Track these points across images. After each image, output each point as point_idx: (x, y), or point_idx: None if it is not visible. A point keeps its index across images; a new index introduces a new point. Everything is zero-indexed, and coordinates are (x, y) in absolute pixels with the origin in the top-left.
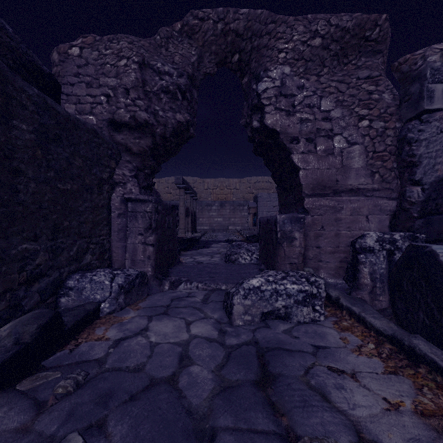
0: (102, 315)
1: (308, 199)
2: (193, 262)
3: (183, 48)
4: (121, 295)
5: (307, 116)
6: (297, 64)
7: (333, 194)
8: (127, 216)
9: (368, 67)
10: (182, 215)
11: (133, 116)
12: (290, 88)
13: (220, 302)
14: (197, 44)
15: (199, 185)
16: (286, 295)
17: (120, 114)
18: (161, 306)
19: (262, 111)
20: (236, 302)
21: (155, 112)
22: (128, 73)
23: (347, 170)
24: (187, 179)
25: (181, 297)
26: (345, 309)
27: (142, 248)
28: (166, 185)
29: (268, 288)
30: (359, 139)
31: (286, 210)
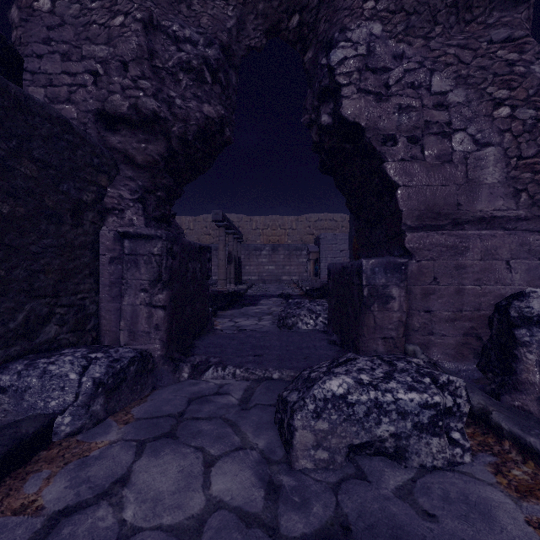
0: (55, 439)
1: (411, 233)
2: (233, 328)
3: (215, 6)
4: (98, 398)
5: (410, 102)
6: (394, 20)
7: (452, 225)
8: (123, 261)
9: (507, 24)
10: (222, 262)
11: (135, 105)
12: (382, 57)
13: (270, 408)
14: (236, 1)
15: (245, 225)
16: (397, 414)
17: (114, 102)
18: (168, 415)
19: (337, 97)
20: (299, 424)
21: (169, 100)
22: (126, 36)
23: (476, 187)
24: (231, 217)
25: (205, 394)
26: (507, 437)
27: (146, 312)
28: (204, 225)
29: (362, 398)
30: (495, 137)
31: (370, 253)
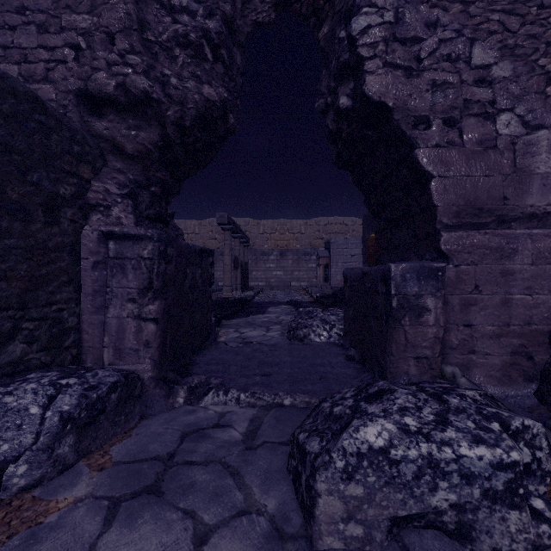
0: (5, 495)
1: (448, 233)
2: (238, 340)
3: None
4: (65, 438)
5: (446, 77)
6: None
7: (497, 223)
8: (107, 266)
9: None
10: (227, 267)
11: (122, 84)
12: (412, 25)
13: (281, 447)
14: None
15: (252, 229)
16: (459, 477)
17: (99, 80)
18: (155, 458)
19: (358, 73)
20: (324, 487)
21: (163, 79)
22: (112, 3)
23: (525, 178)
24: (237, 221)
25: (202, 427)
26: None
27: (134, 326)
28: (210, 229)
29: (411, 454)
30: (548, 118)
31: (394, 257)
